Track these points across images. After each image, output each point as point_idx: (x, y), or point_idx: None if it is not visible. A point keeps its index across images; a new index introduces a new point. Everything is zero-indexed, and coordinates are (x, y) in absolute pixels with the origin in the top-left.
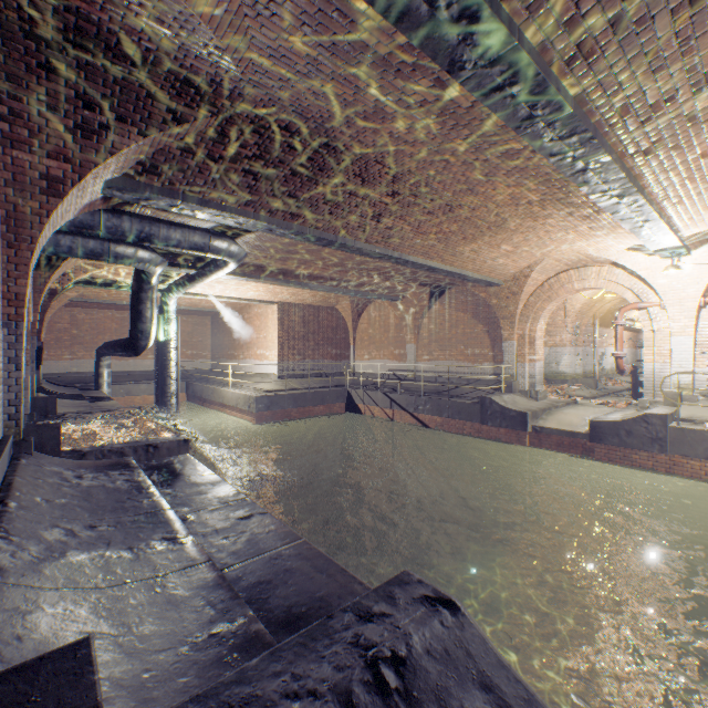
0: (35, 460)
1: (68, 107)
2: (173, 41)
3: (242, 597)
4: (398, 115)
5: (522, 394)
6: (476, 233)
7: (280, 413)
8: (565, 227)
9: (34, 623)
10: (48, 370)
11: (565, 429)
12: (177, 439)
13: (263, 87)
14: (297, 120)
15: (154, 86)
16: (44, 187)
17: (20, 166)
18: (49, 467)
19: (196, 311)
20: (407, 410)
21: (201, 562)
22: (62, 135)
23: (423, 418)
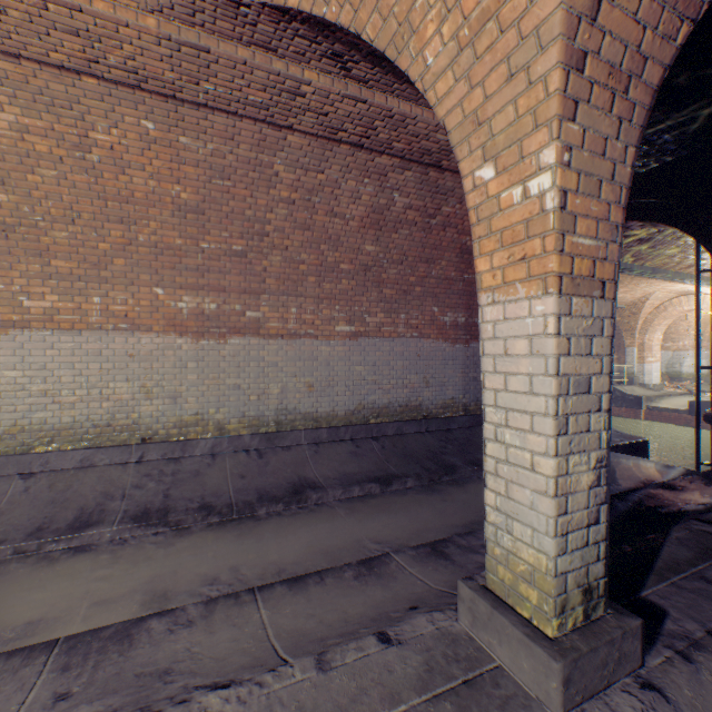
0: None
1: None
2: None
3: None
4: None
5: (641, 386)
6: None
7: None
8: (662, 282)
9: None
10: None
11: (671, 408)
12: None
13: None
14: None
15: None
16: None
17: None
18: None
19: None
20: None
21: None
22: None
23: None
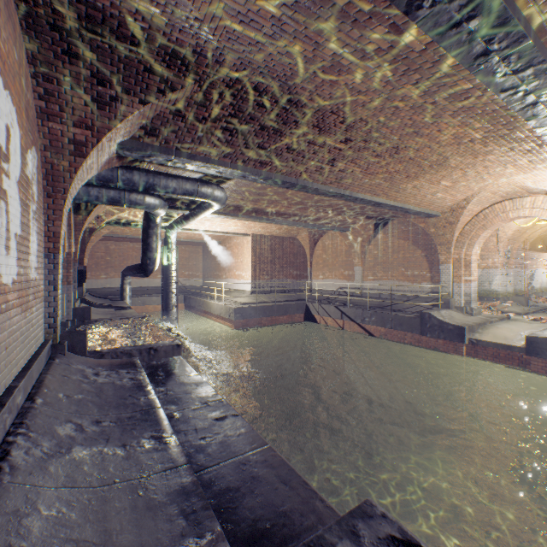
0: (66, 360)
1: (86, 85)
2: (160, 18)
3: (213, 505)
4: (353, 66)
5: (458, 310)
6: (418, 172)
7: (253, 321)
8: (504, 162)
9: (28, 528)
10: (90, 285)
11: (501, 343)
12: (171, 344)
13: (235, 53)
14: (264, 80)
15: (149, 61)
16: (72, 150)
17: (54, 134)
18: (75, 365)
19: (191, 242)
20: (355, 321)
21: (180, 465)
22: (83, 108)
23: (368, 328)
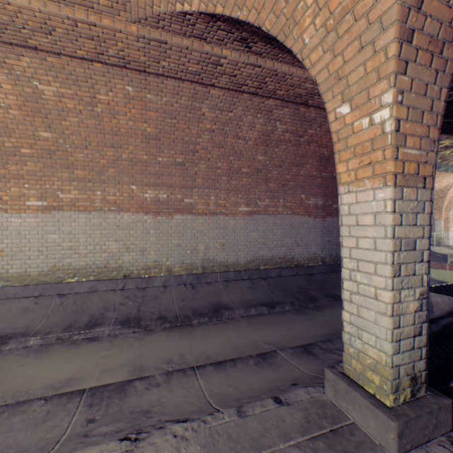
0: None
1: None
2: None
3: None
4: None
5: (446, 247)
6: None
7: None
8: None
9: None
10: None
11: None
12: None
13: None
14: None
15: None
16: None
17: None
18: None
19: None
20: None
21: None
22: None
23: None
